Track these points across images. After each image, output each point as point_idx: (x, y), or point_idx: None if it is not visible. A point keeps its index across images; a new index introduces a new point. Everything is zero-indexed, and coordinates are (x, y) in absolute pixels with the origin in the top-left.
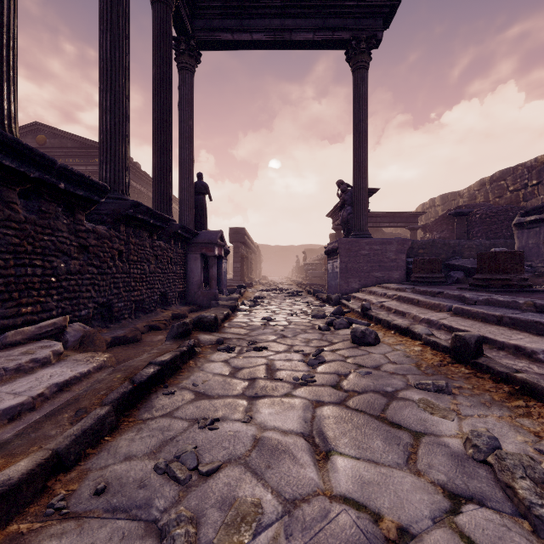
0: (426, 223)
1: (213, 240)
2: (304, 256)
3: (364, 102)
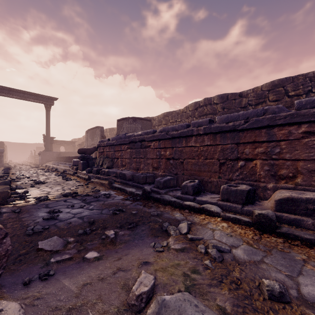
0: (77, 144)
1: (2, 152)
2: (34, 152)
3: (49, 119)
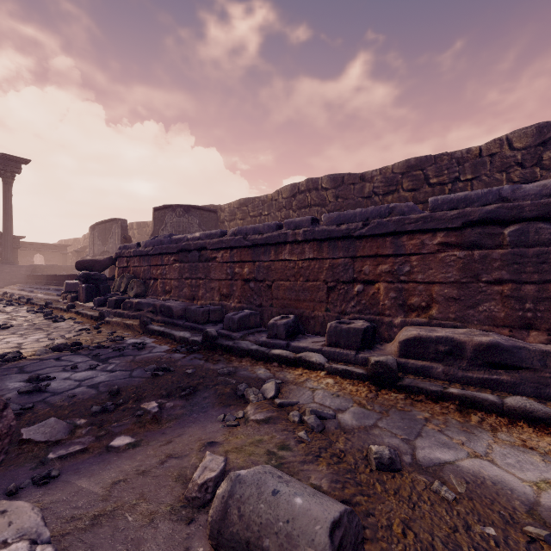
0: (72, 251)
1: None
2: None
3: (10, 200)
